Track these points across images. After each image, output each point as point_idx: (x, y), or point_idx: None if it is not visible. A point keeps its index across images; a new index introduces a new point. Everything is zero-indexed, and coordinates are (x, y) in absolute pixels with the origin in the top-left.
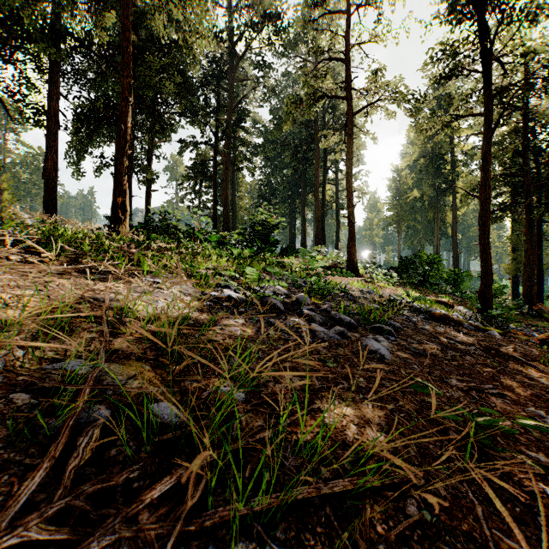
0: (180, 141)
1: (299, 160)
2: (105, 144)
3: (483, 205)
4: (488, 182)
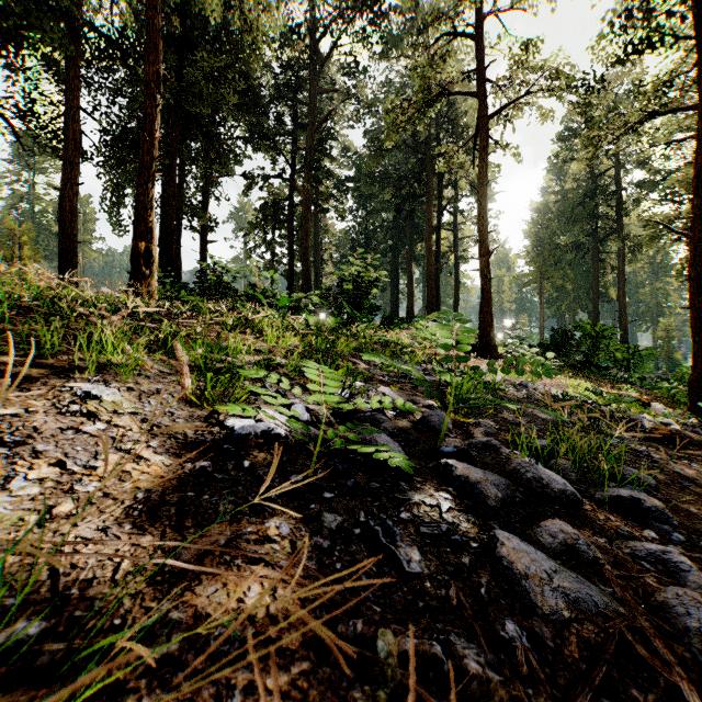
0: (245, 176)
1: (405, 198)
2: None
3: (696, 248)
4: None
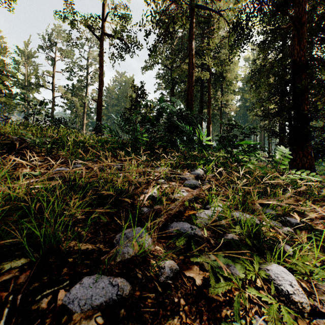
0: None
1: None
2: None
3: None
4: None
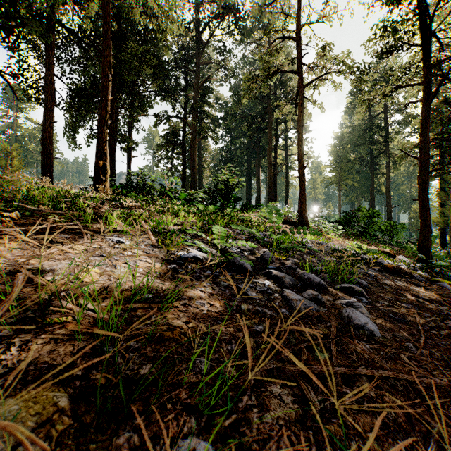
0: (155, 115)
1: (255, 130)
2: (93, 118)
3: (422, 165)
4: (427, 144)
